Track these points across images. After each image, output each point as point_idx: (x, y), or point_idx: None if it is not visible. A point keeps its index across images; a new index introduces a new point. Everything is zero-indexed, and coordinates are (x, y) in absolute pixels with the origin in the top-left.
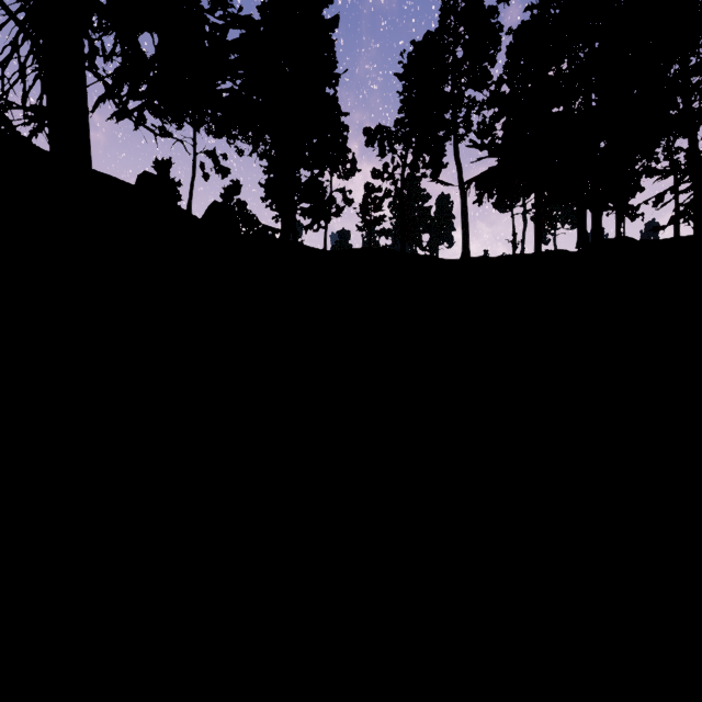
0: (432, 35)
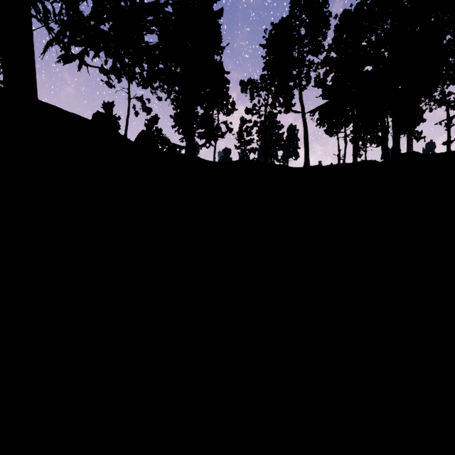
0: (285, 19)
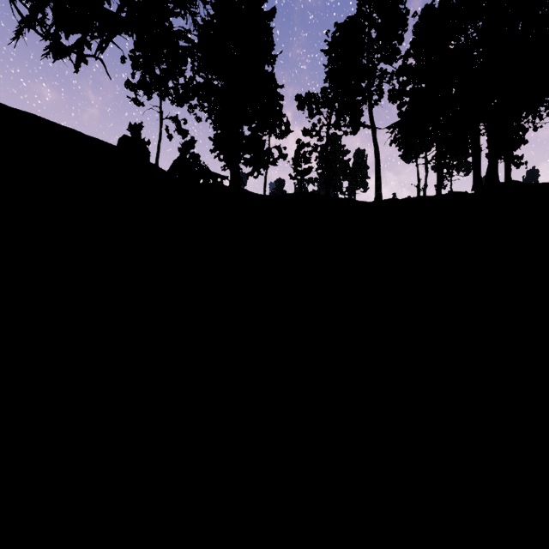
0: (352, 17)
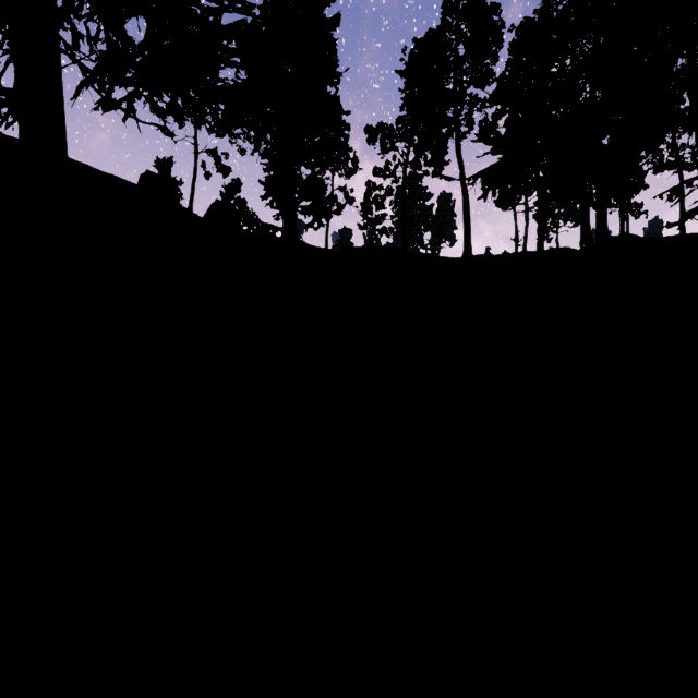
0: (434, 32)
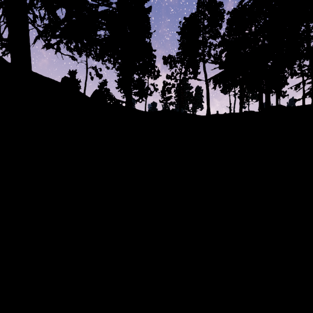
0: (193, 14)
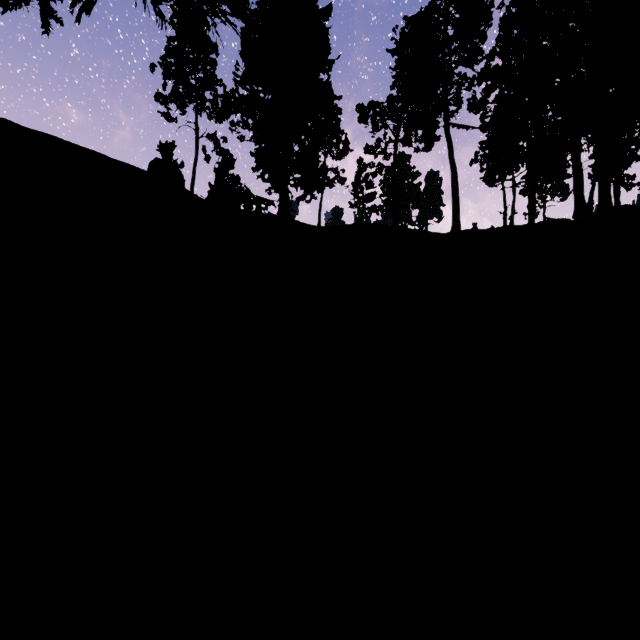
0: (425, 9)
